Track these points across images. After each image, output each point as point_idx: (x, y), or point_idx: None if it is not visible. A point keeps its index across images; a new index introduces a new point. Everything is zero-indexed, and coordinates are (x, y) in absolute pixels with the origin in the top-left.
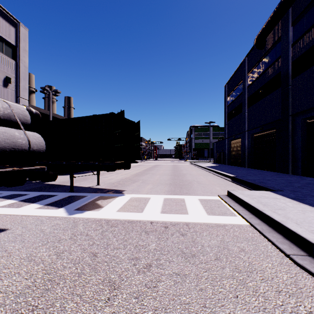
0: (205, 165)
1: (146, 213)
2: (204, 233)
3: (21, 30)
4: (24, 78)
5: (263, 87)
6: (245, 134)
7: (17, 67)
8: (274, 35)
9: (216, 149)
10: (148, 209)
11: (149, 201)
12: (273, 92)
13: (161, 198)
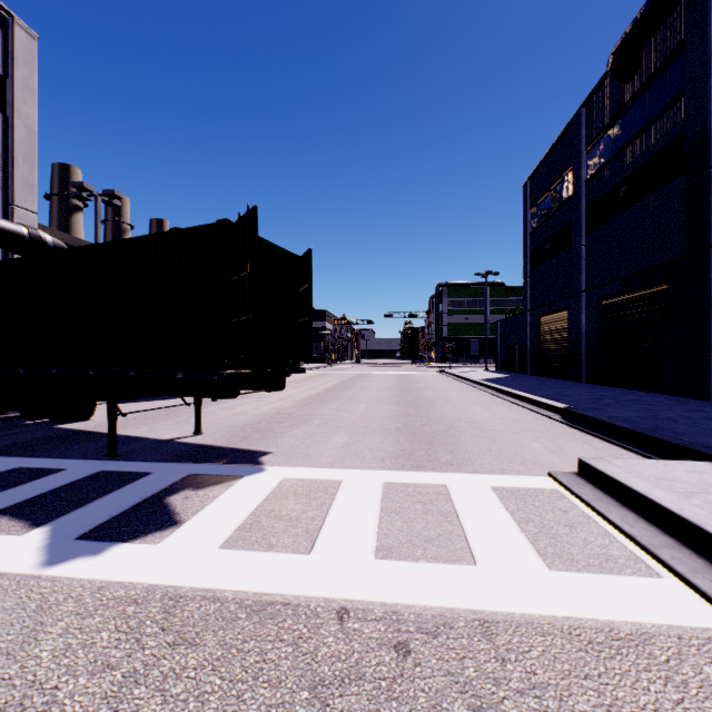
0: (477, 375)
1: (324, 555)
2: (579, 703)
3: (17, 35)
4: (25, 157)
5: (630, 177)
6: (579, 300)
7: (8, 129)
8: (665, 40)
9: (501, 338)
10: (332, 534)
11: (338, 498)
12: (660, 189)
13: (375, 486)
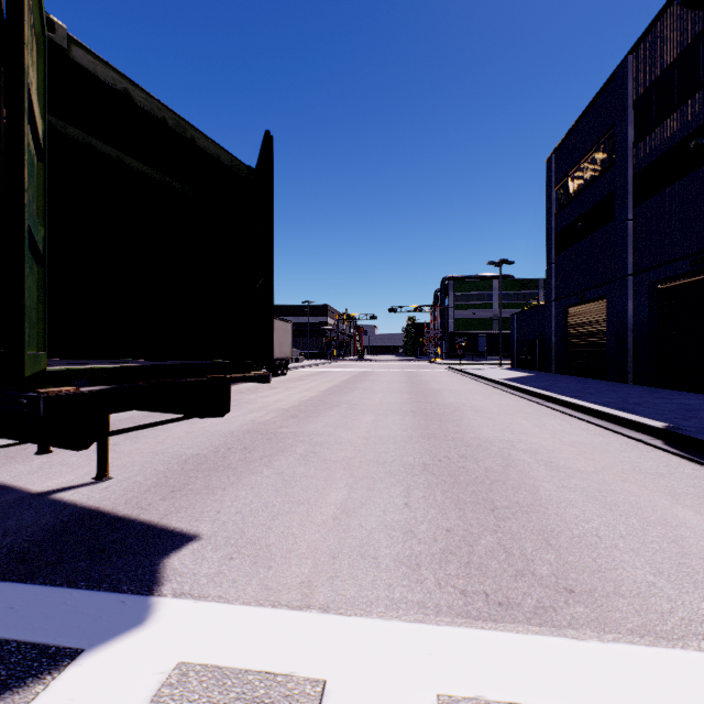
0: (495, 373)
1: None
2: None
3: None
4: None
5: None
6: (625, 285)
7: None
8: None
9: (517, 333)
10: None
11: None
12: None
13: None
